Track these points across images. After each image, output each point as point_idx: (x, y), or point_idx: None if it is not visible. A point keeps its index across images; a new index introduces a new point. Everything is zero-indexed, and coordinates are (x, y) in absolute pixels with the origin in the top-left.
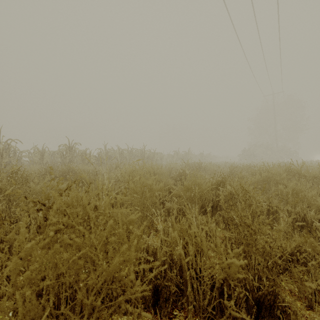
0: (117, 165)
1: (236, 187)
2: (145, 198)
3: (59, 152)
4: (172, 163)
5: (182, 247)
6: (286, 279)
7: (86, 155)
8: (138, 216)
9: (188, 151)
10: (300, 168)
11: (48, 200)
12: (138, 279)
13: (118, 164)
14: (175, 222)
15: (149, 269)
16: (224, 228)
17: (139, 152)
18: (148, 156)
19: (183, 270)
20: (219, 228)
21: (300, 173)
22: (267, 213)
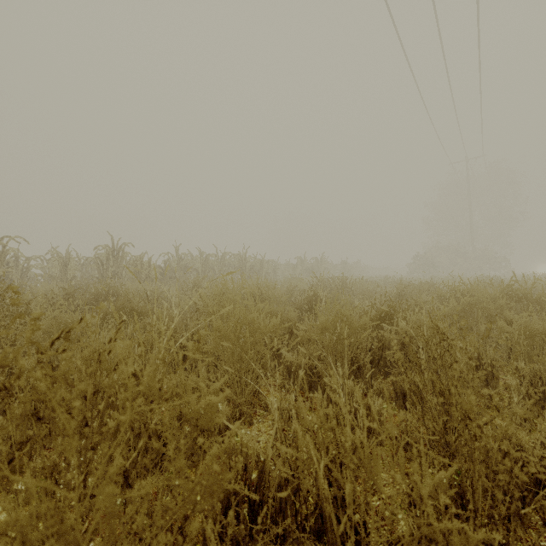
0: (196, 282)
1: (415, 323)
2: (243, 347)
3: (96, 260)
4: (294, 279)
5: (323, 469)
6: (541, 525)
7: (143, 265)
8: (224, 397)
9: (322, 257)
10: (531, 287)
11: (4, 368)
12: (223, 540)
13: (198, 281)
14: (302, 391)
15: (249, 504)
16: (396, 403)
17: (236, 260)
18: (252, 266)
19: (325, 525)
20: (385, 403)
21: (530, 297)
22: (474, 374)
